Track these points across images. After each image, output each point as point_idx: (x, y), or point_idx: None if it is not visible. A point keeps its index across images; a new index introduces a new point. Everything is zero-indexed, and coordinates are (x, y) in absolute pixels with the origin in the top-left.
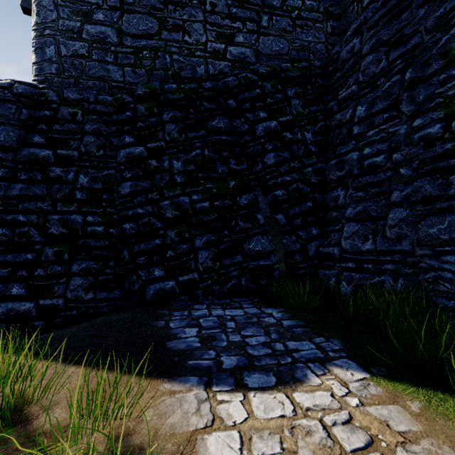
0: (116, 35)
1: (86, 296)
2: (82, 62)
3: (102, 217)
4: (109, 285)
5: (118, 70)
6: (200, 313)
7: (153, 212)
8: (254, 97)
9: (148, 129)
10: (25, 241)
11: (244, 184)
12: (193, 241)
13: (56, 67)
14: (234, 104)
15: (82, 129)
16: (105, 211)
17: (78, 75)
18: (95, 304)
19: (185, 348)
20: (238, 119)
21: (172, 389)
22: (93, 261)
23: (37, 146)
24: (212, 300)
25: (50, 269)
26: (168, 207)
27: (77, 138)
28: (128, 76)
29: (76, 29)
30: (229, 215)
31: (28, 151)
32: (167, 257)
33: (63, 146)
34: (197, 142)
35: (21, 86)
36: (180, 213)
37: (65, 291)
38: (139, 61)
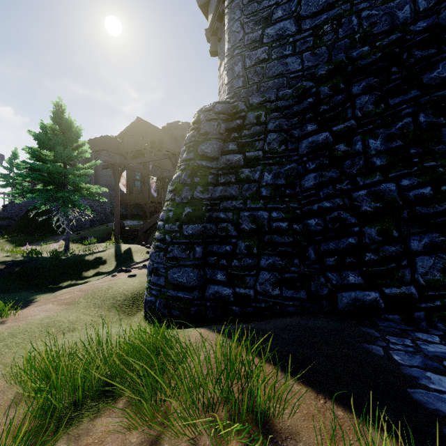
0: (294, 24)
1: (273, 291)
2: (262, 66)
3: (285, 213)
4: (294, 284)
5: (296, 59)
6: (437, 350)
7: (343, 205)
8: None
9: (332, 111)
10: (224, 235)
11: None
12: (406, 242)
13: (242, 80)
14: None
15: (265, 128)
16: (288, 206)
17: (259, 80)
18: (281, 301)
19: None
20: None
21: None
22: (278, 257)
23: (231, 152)
24: (445, 331)
25: (242, 261)
26: (364, 199)
27: (261, 138)
28: (306, 61)
29: (258, 38)
30: None
31: (225, 158)
32: (365, 261)
33: (250, 149)
34: (404, 108)
35: (220, 105)
36: (383, 205)
37: (254, 283)
38: (319, 40)
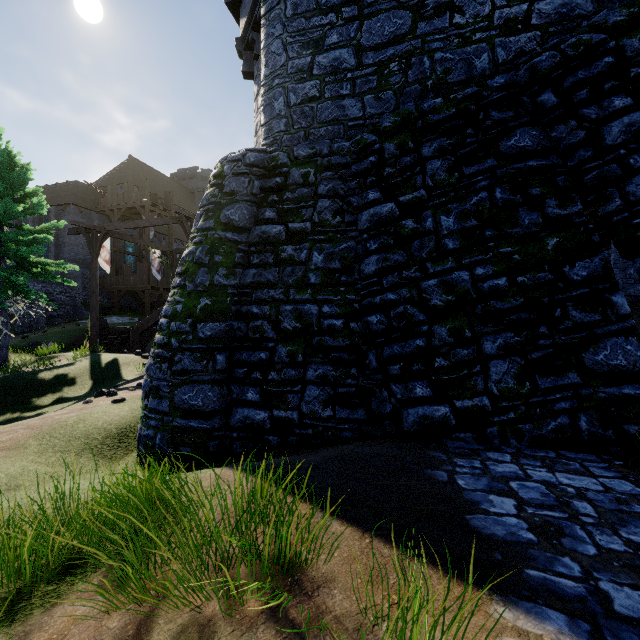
0: (354, 55)
1: (323, 412)
2: (312, 106)
3: (340, 307)
4: (350, 401)
5: (356, 102)
6: (506, 470)
7: (410, 297)
8: (599, 74)
9: (399, 176)
10: (258, 337)
11: (577, 241)
12: (479, 343)
13: (285, 122)
14: (552, 98)
15: (315, 192)
16: (344, 298)
17: (308, 124)
18: (334, 425)
19: (507, 537)
20: (562, 124)
21: (517, 624)
22: (331, 367)
23: (268, 222)
24: (518, 447)
25: (283, 373)
26: (434, 290)
27: (310, 205)
28: (369, 107)
29: (306, 66)
30: (548, 298)
31: (260, 229)
32: (434, 368)
33: (294, 218)
34: (480, 180)
35: (253, 154)
36: (455, 298)
37: (299, 403)
38: (384, 81)
